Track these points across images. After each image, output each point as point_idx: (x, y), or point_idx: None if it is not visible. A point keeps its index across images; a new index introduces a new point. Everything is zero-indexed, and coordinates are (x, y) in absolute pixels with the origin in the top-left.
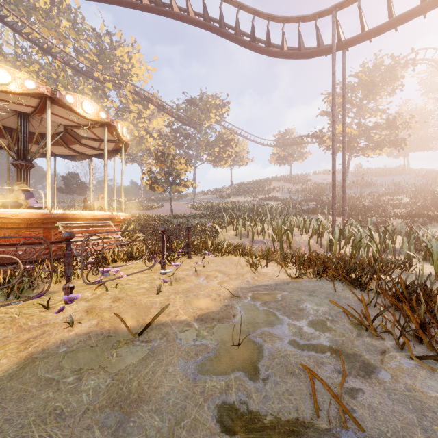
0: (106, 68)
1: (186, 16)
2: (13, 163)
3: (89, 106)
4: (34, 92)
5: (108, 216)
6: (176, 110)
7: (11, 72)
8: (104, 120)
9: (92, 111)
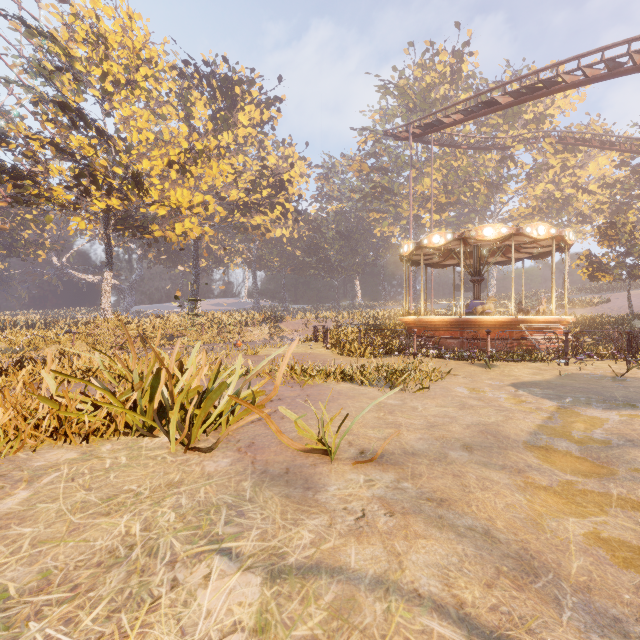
0: (512, 125)
1: None
2: (471, 280)
3: (542, 229)
4: (506, 234)
5: (557, 320)
6: (639, 139)
7: (493, 227)
8: (553, 235)
9: (544, 232)
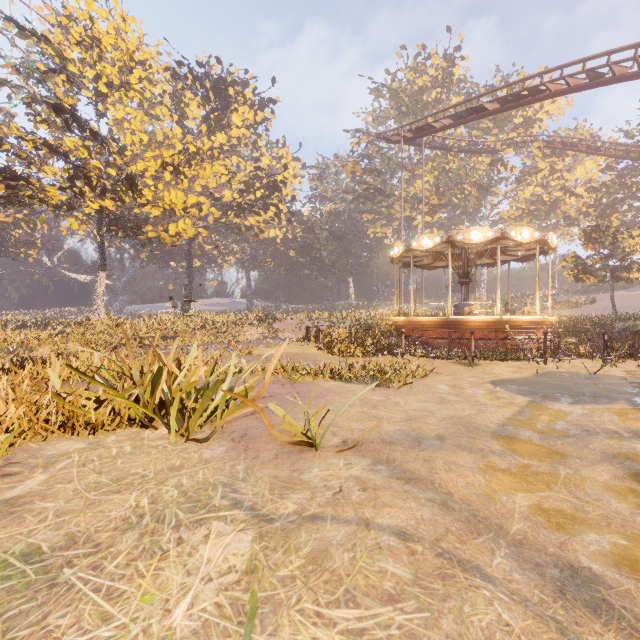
0: (502, 129)
1: (636, 74)
2: (459, 282)
3: (525, 233)
4: (491, 238)
5: (540, 320)
6: (624, 145)
7: (479, 230)
8: (537, 239)
9: (528, 236)
